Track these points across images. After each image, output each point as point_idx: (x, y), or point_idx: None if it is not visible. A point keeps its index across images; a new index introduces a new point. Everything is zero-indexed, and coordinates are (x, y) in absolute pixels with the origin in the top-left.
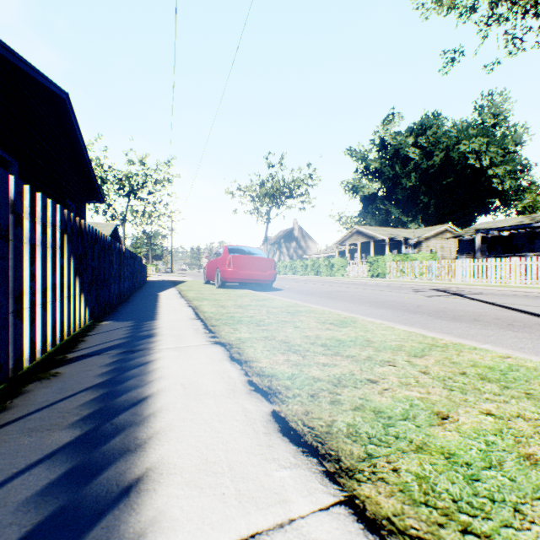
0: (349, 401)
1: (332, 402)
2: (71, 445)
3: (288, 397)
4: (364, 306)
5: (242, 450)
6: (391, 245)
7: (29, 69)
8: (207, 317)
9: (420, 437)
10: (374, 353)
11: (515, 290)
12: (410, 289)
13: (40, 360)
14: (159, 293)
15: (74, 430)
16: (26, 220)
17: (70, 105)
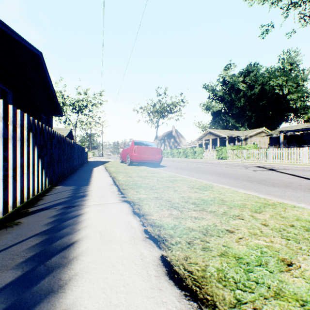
0: (216, 248)
1: (204, 249)
2: (10, 286)
3: (172, 244)
4: (216, 177)
5: (138, 292)
6: (229, 140)
7: (18, 37)
8: (120, 184)
9: (275, 283)
10: (227, 209)
11: (307, 167)
12: (242, 166)
13: (11, 213)
14: (94, 168)
15: (17, 271)
16: (0, 122)
17: (43, 59)
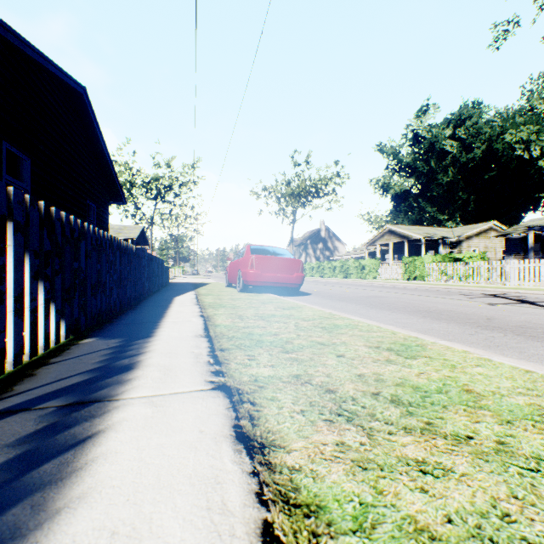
0: None
1: None
2: None
3: None
4: (417, 318)
5: None
6: (426, 246)
7: (38, 57)
8: (218, 334)
9: None
10: (502, 428)
11: None
12: (461, 295)
13: None
14: (175, 297)
15: None
16: None
17: (88, 101)
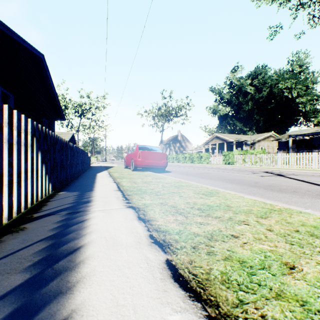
0: (220, 252)
1: (208, 253)
2: (20, 287)
3: (177, 249)
4: (222, 182)
5: (144, 294)
6: (236, 145)
7: (19, 40)
8: (125, 189)
9: (277, 285)
10: (233, 215)
11: (316, 172)
12: (249, 172)
13: (15, 218)
14: (97, 174)
15: (25, 274)
16: (5, 127)
17: (45, 62)
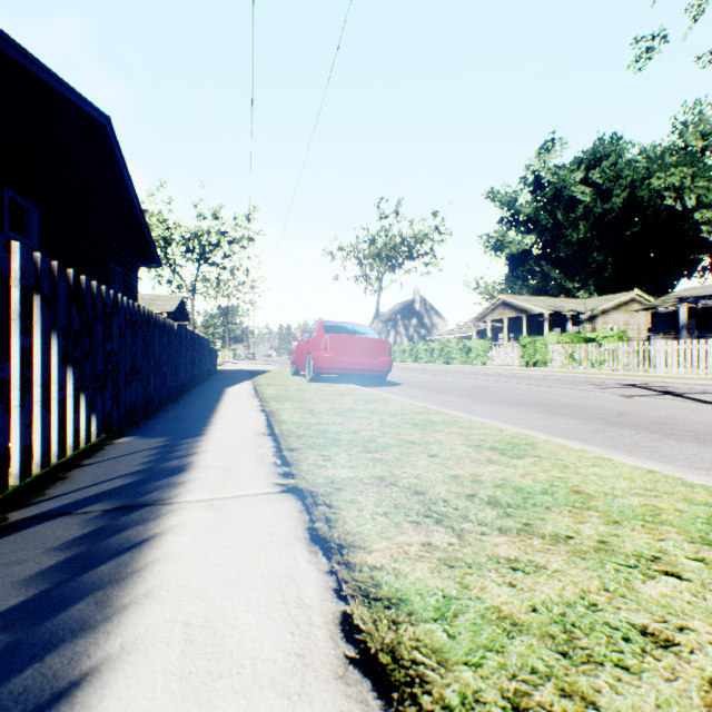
0: None
1: None
2: None
3: (448, 711)
4: (532, 413)
5: None
6: (551, 322)
7: (50, 79)
8: (285, 432)
9: None
10: (607, 528)
11: None
12: (591, 385)
13: None
14: (227, 388)
15: None
16: None
17: (113, 134)
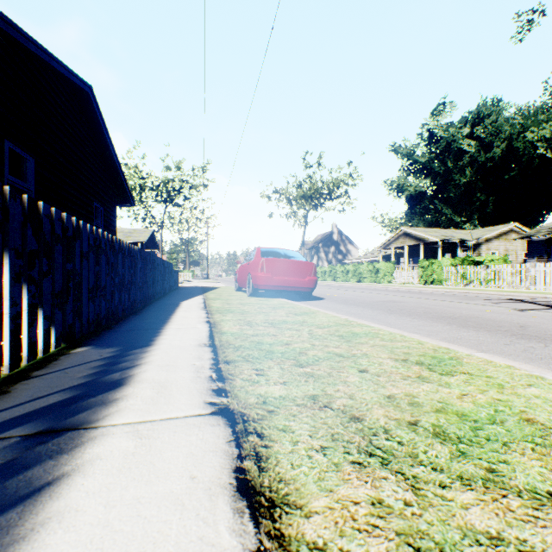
0: None
1: None
2: None
3: None
4: (441, 325)
5: None
6: (443, 248)
7: (41, 53)
8: (223, 343)
9: None
10: None
11: None
12: (484, 300)
13: None
14: (182, 302)
15: None
16: None
17: (94, 100)
